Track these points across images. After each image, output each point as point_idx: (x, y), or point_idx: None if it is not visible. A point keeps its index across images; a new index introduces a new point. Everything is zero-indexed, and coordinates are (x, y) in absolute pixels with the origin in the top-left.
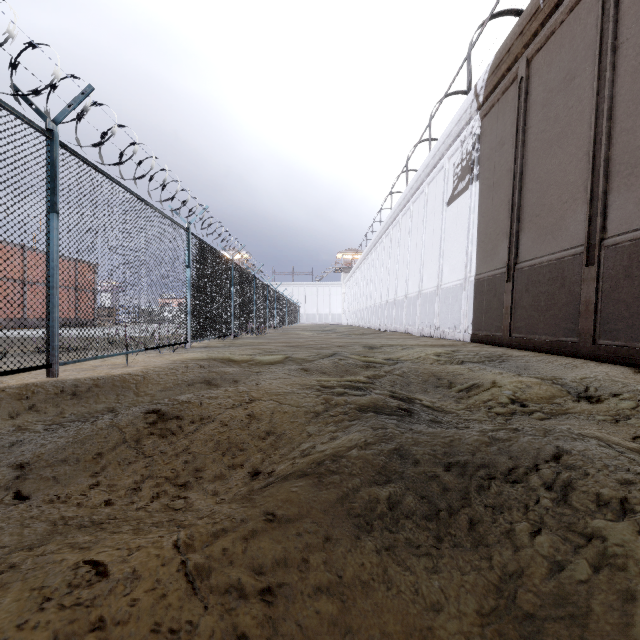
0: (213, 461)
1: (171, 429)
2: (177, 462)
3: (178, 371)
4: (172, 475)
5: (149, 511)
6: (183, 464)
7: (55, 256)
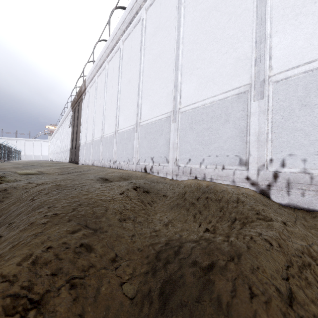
0: None
1: None
2: None
3: None
4: None
5: None
6: None
7: None
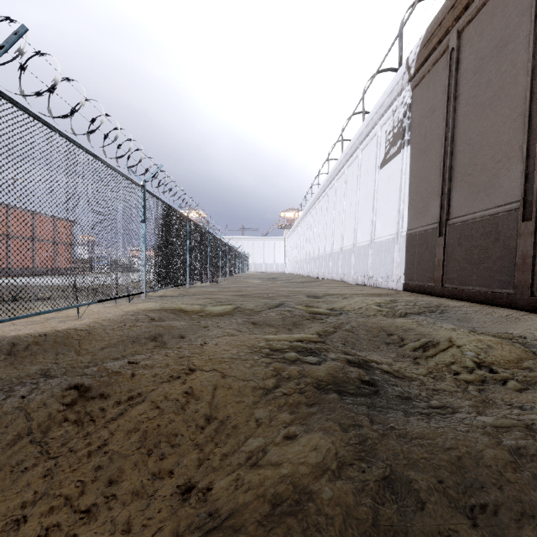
0: (134, 466)
1: (91, 413)
2: (87, 468)
3: (125, 325)
4: (75, 492)
5: None
6: (94, 472)
7: None
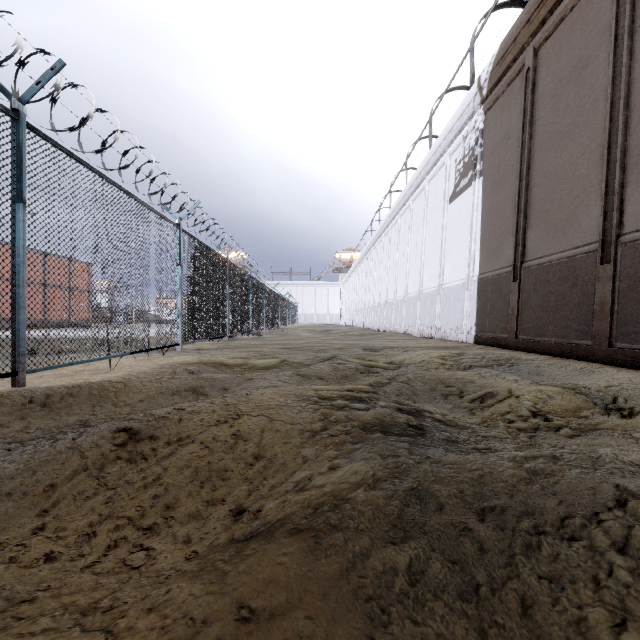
0: (188, 495)
1: (142, 452)
2: (145, 496)
3: (163, 377)
4: (137, 514)
5: (97, 573)
6: (152, 499)
7: (21, 251)
